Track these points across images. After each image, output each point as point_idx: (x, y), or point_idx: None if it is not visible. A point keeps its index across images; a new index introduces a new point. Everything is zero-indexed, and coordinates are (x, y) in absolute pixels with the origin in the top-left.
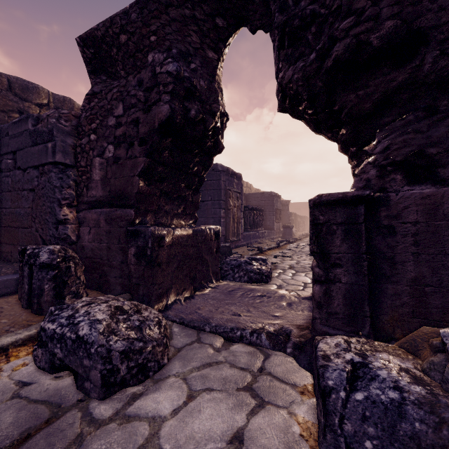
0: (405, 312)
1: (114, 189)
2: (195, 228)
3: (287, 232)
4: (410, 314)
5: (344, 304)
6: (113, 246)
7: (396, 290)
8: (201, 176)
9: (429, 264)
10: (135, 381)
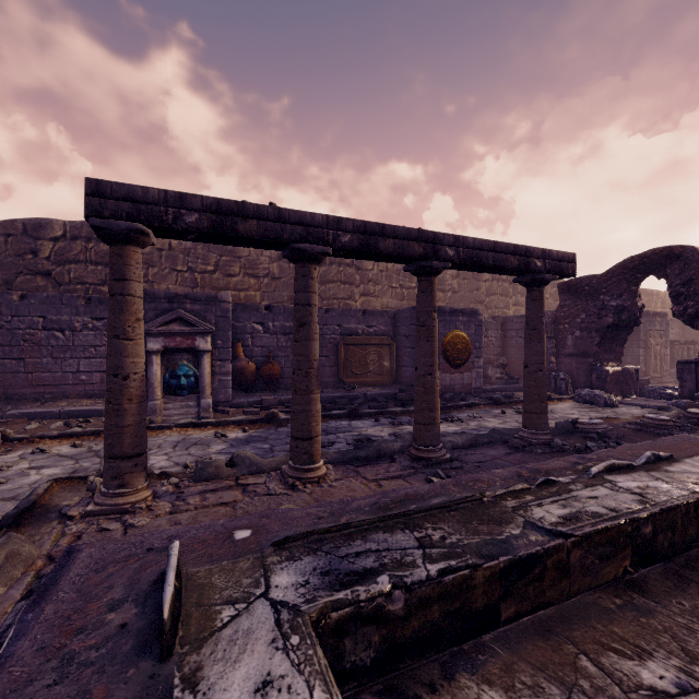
0: None
1: (581, 350)
2: (623, 367)
3: None
4: None
5: (687, 393)
6: (580, 374)
7: None
8: (625, 338)
9: None
10: (611, 407)
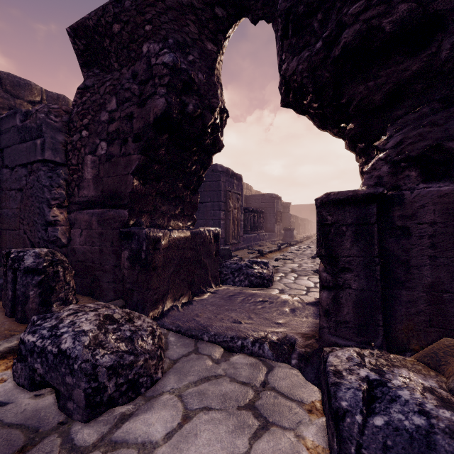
0: (421, 321)
1: (107, 189)
2: (193, 230)
3: (288, 235)
4: (426, 323)
5: (355, 312)
6: (105, 249)
7: (411, 297)
8: (200, 175)
9: (448, 269)
10: (124, 399)
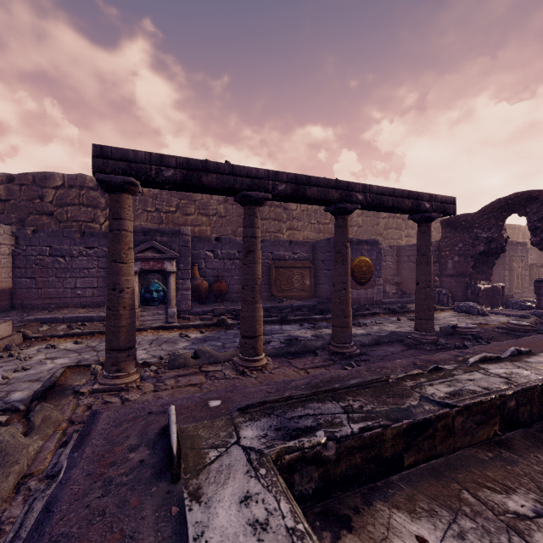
0: None
1: (458, 271)
2: (492, 285)
3: None
4: None
5: (542, 305)
6: (458, 290)
7: None
8: (494, 262)
9: None
10: (482, 315)
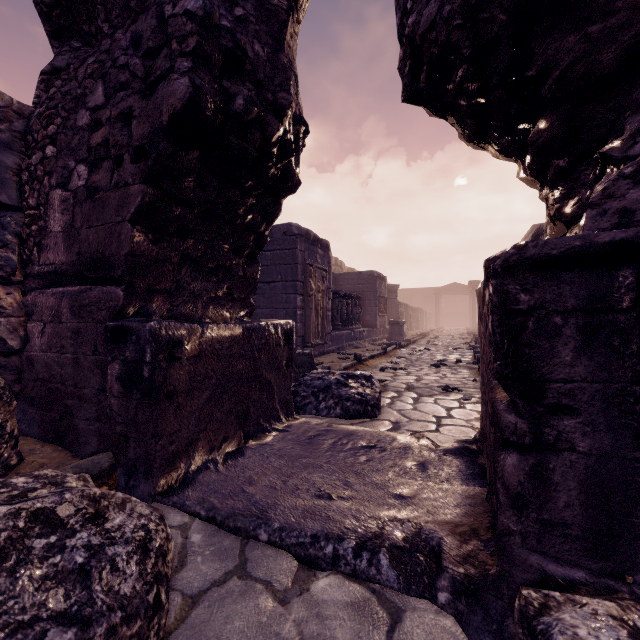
0: None
1: (87, 249)
2: (247, 324)
3: (396, 331)
4: None
5: (585, 503)
6: (84, 359)
7: None
8: (261, 233)
9: None
10: None
